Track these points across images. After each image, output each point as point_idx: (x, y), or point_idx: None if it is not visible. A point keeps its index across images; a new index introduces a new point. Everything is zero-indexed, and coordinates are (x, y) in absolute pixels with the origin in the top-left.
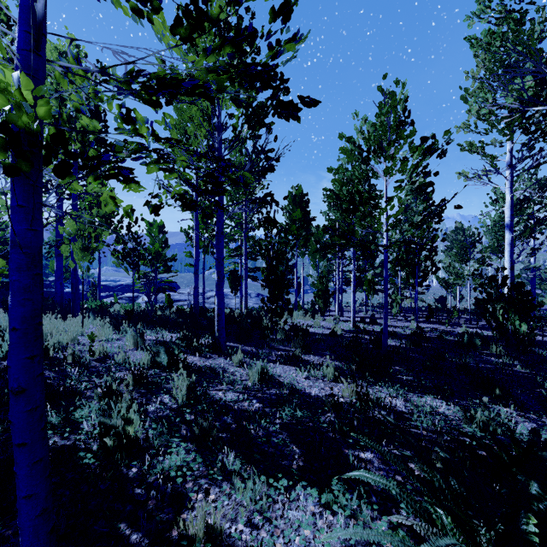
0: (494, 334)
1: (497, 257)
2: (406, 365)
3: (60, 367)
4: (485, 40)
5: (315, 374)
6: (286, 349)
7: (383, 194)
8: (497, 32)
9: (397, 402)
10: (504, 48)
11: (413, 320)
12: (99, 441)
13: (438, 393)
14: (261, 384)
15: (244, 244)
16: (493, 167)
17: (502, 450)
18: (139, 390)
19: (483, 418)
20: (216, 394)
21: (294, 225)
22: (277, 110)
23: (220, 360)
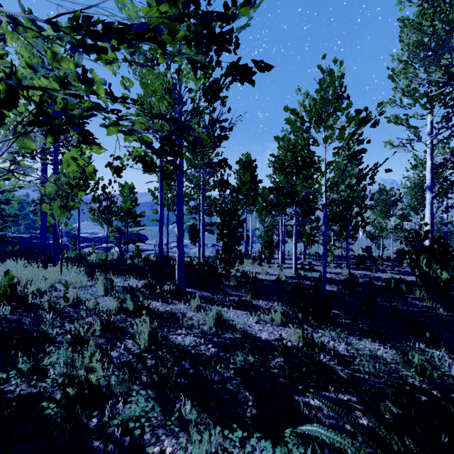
0: (418, 281)
1: (415, 214)
2: (343, 309)
3: (36, 312)
4: (417, 20)
5: (265, 319)
6: (238, 294)
7: (322, 159)
8: (428, 13)
9: (340, 346)
10: (434, 27)
11: (345, 267)
12: (62, 391)
13: (375, 336)
14: (216, 328)
15: (202, 202)
16: (416, 137)
17: (449, 402)
18: (106, 335)
19: (420, 362)
20: (176, 338)
21: (244, 186)
22: (232, 73)
23: (180, 305)
